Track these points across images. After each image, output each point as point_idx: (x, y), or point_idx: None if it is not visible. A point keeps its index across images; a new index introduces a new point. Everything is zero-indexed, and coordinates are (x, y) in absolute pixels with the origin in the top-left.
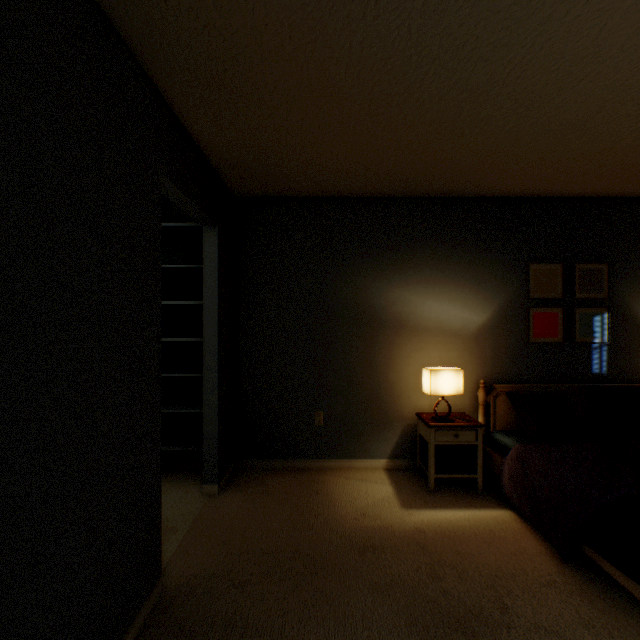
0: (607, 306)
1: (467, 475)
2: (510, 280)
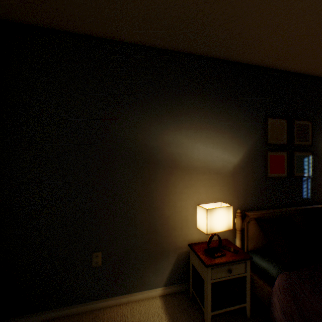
0: (311, 151)
1: (238, 305)
2: (255, 129)
